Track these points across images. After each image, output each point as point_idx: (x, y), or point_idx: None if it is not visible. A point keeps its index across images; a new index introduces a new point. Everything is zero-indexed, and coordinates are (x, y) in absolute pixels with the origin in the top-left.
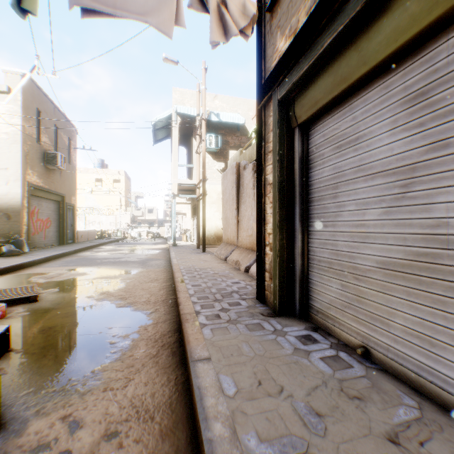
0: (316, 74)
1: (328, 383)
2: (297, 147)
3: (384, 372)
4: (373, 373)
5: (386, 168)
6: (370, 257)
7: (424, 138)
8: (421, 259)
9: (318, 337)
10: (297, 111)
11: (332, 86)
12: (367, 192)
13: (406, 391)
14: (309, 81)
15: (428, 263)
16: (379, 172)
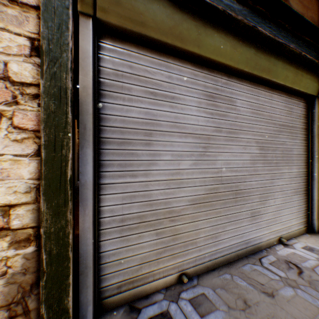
0: None
1: (241, 317)
2: (90, 51)
3: (201, 276)
4: (206, 283)
5: (195, 132)
6: (185, 198)
7: (213, 123)
8: (213, 191)
9: (154, 308)
10: None
11: (169, 30)
12: (182, 146)
13: (218, 274)
14: None
15: (216, 193)
16: (191, 133)
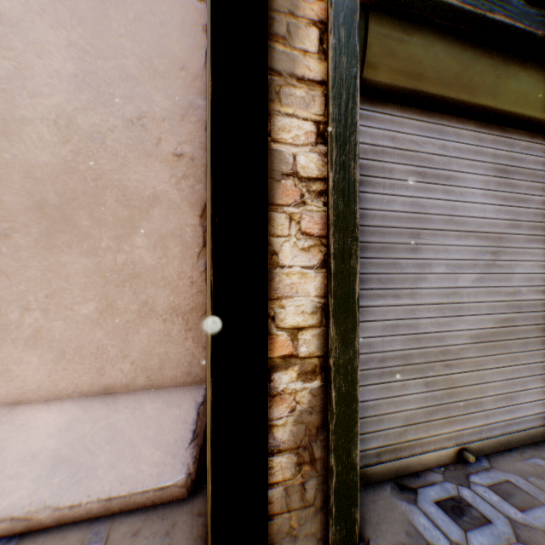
0: (430, 28)
1: None
2: None
3: (491, 457)
4: (505, 467)
5: (480, 229)
6: (464, 332)
7: (506, 213)
8: (506, 324)
9: (437, 491)
10: (376, 49)
11: (454, 79)
12: (460, 252)
13: (520, 456)
14: (413, 24)
15: (510, 327)
16: (474, 231)
